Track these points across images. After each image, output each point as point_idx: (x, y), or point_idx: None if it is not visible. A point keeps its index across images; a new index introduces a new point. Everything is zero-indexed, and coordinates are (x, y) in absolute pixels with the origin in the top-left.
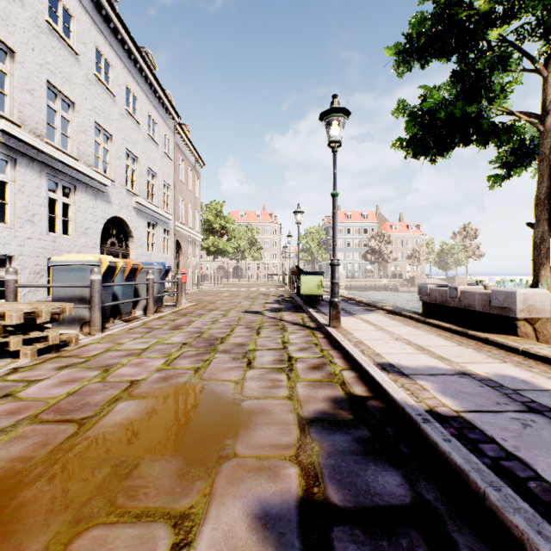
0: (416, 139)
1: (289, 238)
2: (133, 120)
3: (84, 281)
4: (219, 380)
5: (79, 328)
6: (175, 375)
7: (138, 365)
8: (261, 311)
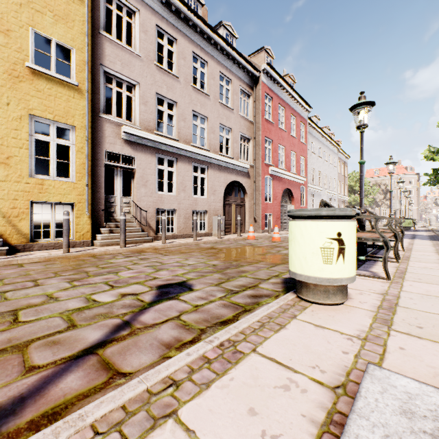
0: (429, 183)
1: (408, 198)
2: (325, 162)
3: None
4: None
5: None
6: None
7: None
8: None
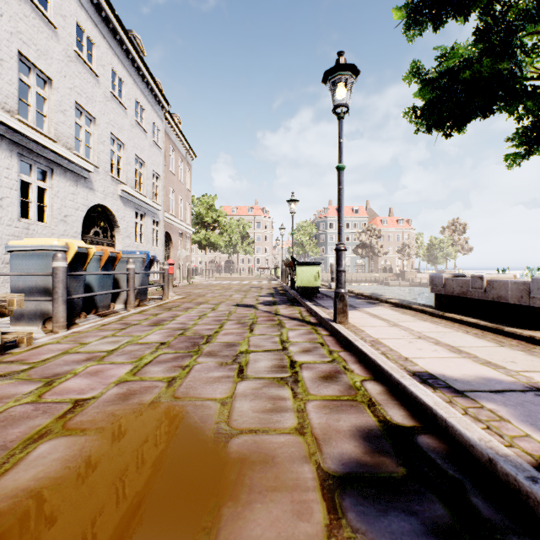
0: (433, 105)
1: (282, 230)
2: (119, 105)
3: (47, 269)
4: (200, 398)
5: (41, 324)
6: (139, 391)
7: (94, 374)
8: (254, 304)
